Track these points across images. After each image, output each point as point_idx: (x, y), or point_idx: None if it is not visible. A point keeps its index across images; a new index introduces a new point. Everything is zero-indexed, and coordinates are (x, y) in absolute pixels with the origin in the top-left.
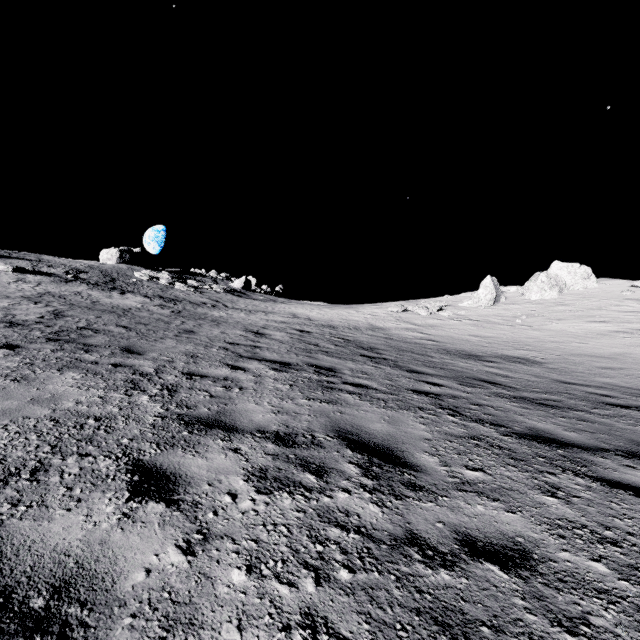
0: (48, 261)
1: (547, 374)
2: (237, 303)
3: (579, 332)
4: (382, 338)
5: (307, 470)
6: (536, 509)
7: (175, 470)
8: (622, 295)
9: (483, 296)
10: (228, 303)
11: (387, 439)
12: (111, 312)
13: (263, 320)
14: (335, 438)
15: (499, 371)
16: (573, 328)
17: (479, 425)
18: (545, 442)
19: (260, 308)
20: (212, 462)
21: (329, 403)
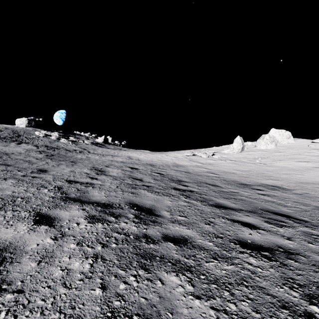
0: None
1: (304, 200)
2: (97, 150)
3: (295, 167)
4: (184, 172)
5: None
6: None
7: None
8: (309, 147)
9: (236, 147)
10: (91, 150)
11: None
12: None
13: (109, 161)
14: None
15: (273, 199)
16: (290, 165)
17: None
18: None
19: (110, 153)
20: None
21: None
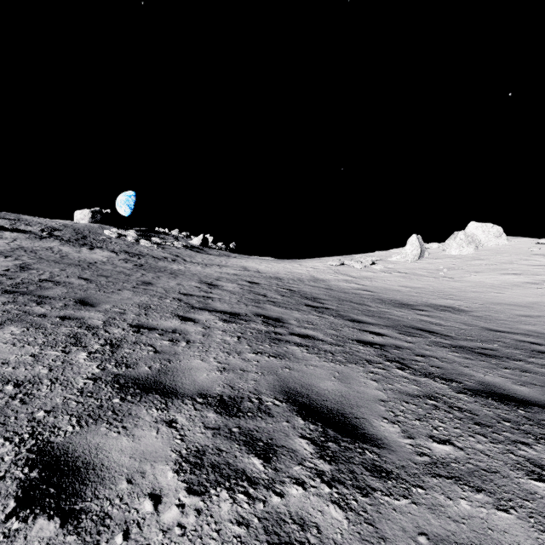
0: (26, 220)
1: (475, 322)
2: (195, 258)
3: (495, 283)
4: (323, 289)
5: (252, 451)
6: (530, 503)
7: (90, 457)
8: (530, 251)
9: (410, 252)
10: (187, 258)
11: (340, 402)
12: (76, 265)
13: (217, 273)
14: (284, 402)
15: (431, 319)
16: (490, 280)
17: (430, 380)
18: (502, 400)
19: (215, 262)
20: (139, 442)
21: (277, 357)
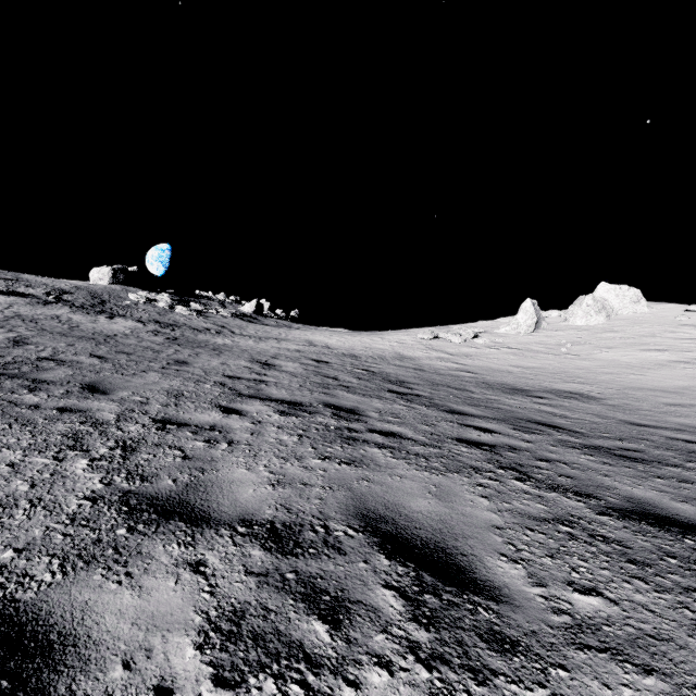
0: (27, 280)
1: (610, 413)
2: (246, 329)
3: (633, 362)
4: (412, 369)
5: (314, 610)
6: None
7: (71, 625)
8: (677, 320)
9: (523, 321)
10: (236, 329)
11: (439, 530)
12: (89, 339)
13: (274, 348)
14: (361, 531)
15: (554, 410)
16: (626, 357)
17: (560, 496)
18: (660, 524)
19: (272, 335)
20: (148, 599)
21: (351, 464)
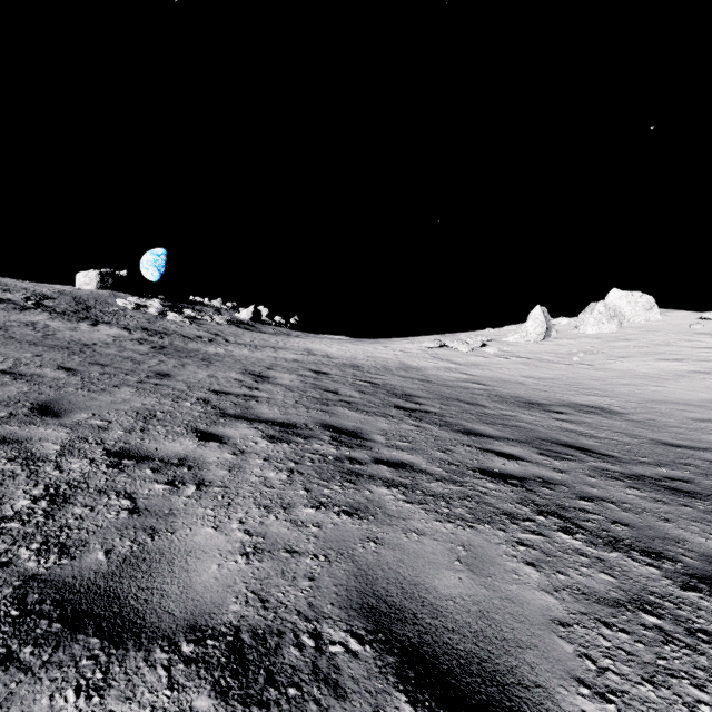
0: (5, 285)
1: (638, 431)
2: (242, 337)
3: (651, 372)
4: (418, 381)
5: None
6: None
7: None
8: (691, 328)
9: (532, 329)
10: (230, 337)
11: (481, 633)
12: (63, 348)
13: (270, 358)
14: (368, 642)
15: (577, 427)
16: (642, 367)
17: (625, 558)
18: None
19: (269, 343)
20: None
21: (354, 515)
